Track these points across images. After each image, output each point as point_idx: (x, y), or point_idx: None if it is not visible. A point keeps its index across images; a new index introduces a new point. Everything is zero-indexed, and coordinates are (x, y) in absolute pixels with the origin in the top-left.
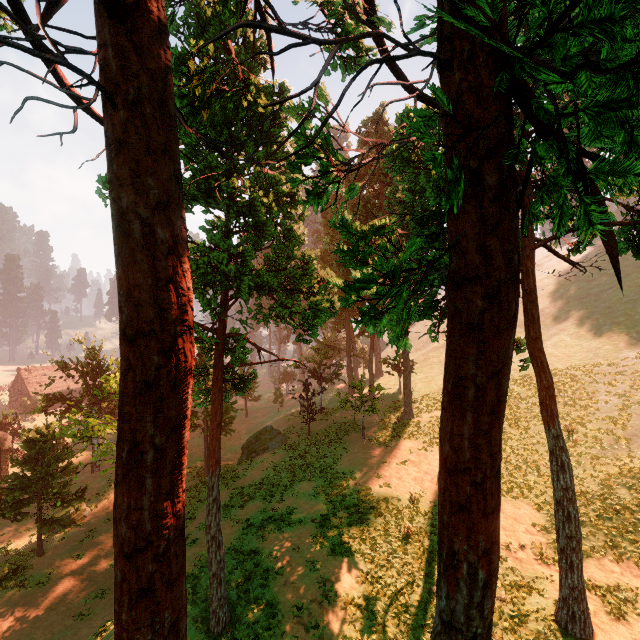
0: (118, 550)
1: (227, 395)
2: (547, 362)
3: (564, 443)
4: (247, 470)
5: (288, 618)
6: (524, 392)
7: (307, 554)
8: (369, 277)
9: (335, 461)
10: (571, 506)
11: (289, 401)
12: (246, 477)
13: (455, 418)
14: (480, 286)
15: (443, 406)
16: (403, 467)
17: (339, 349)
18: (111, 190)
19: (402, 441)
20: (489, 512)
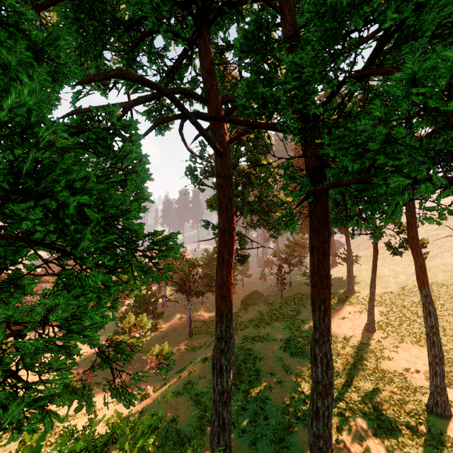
0: (217, 285)
1: (235, 265)
2: (421, 251)
3: (431, 300)
4: (244, 313)
5: (266, 377)
6: (446, 280)
7: (277, 354)
8: (287, 213)
9: (297, 313)
10: (435, 337)
11: (270, 279)
12: (243, 317)
13: (312, 257)
14: (315, 217)
15: (310, 254)
16: (342, 321)
17: (303, 246)
18: (218, 196)
19: (344, 306)
20: (324, 287)
